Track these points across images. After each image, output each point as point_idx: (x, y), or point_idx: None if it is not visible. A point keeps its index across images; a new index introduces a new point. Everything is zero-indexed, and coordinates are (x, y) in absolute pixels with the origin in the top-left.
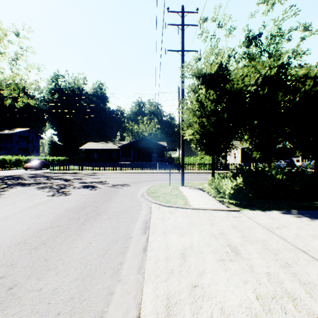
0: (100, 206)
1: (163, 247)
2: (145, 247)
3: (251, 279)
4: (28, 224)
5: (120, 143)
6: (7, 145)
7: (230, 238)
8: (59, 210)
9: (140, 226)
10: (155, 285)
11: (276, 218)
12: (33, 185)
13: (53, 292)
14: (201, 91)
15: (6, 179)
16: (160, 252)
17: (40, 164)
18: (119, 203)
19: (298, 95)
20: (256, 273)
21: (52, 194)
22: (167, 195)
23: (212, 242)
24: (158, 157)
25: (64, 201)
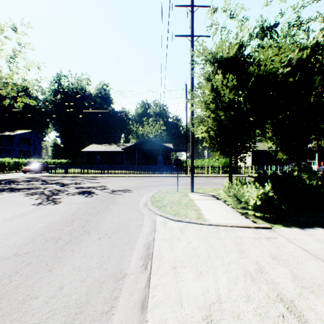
0: (92, 219)
1: (173, 300)
2: (144, 299)
3: None
4: None
5: (124, 145)
6: (8, 148)
7: (276, 280)
8: (39, 225)
9: (139, 253)
10: None
11: None
12: (23, 191)
13: None
14: (217, 78)
15: None
16: (169, 313)
17: (40, 167)
18: (116, 216)
19: None
20: None
21: (40, 202)
22: (175, 204)
23: (251, 290)
24: (163, 159)
25: (50, 212)
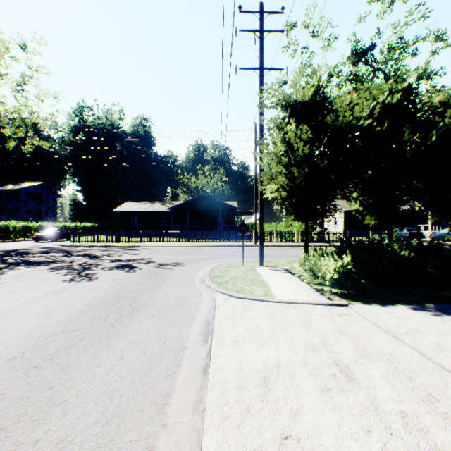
0: (140, 297)
1: (234, 366)
2: (206, 366)
3: (377, 425)
4: (29, 326)
5: (172, 203)
6: (11, 207)
7: (337, 350)
8: (79, 303)
9: (198, 330)
10: (221, 435)
11: (404, 318)
12: (44, 265)
13: (57, 448)
14: (290, 127)
15: (6, 255)
16: (230, 375)
17: (58, 234)
18: (168, 293)
19: (434, 132)
20: (383, 413)
21: (71, 278)
22: (238, 279)
23: (309, 358)
24: (225, 223)
25: (88, 289)
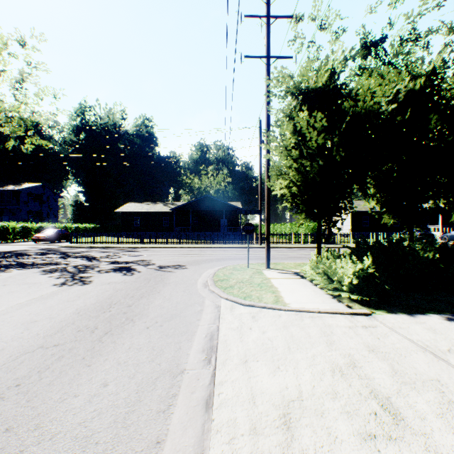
0: (135, 304)
1: (245, 398)
2: (209, 397)
3: None
4: (3, 340)
5: (174, 204)
6: (11, 207)
7: (371, 375)
8: (66, 311)
9: (200, 345)
10: None
11: (440, 330)
12: (38, 267)
13: None
14: (302, 116)
15: (1, 257)
16: (239, 411)
17: (57, 235)
18: (167, 300)
19: None
20: None
21: (63, 282)
22: (245, 284)
23: (339, 387)
24: (229, 224)
25: (79, 295)
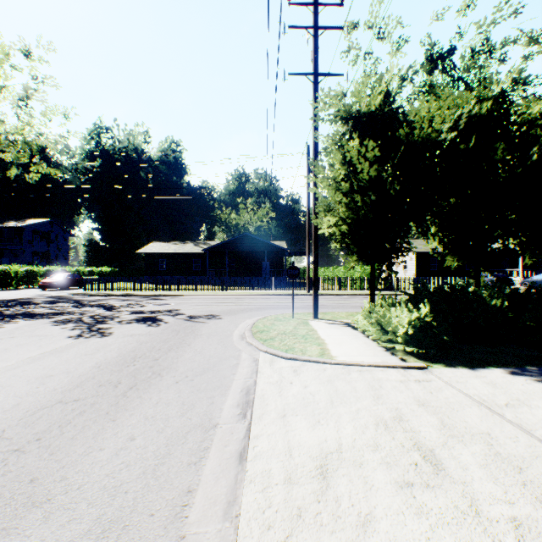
0: (162, 358)
1: (281, 451)
2: (243, 450)
3: (481, 540)
4: (17, 395)
5: (207, 243)
6: (13, 248)
7: (417, 429)
8: (85, 366)
9: (235, 400)
10: None
11: (500, 385)
12: (48, 317)
13: None
14: (352, 144)
15: (3, 306)
16: (274, 463)
17: (68, 280)
18: (198, 353)
19: (535, 148)
20: (487, 521)
21: (79, 334)
22: (287, 335)
23: (381, 439)
24: (271, 267)
25: (98, 347)
